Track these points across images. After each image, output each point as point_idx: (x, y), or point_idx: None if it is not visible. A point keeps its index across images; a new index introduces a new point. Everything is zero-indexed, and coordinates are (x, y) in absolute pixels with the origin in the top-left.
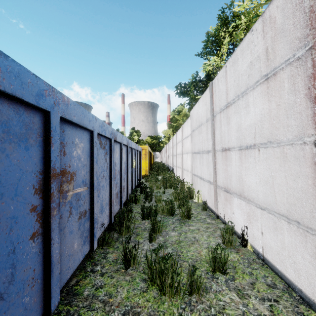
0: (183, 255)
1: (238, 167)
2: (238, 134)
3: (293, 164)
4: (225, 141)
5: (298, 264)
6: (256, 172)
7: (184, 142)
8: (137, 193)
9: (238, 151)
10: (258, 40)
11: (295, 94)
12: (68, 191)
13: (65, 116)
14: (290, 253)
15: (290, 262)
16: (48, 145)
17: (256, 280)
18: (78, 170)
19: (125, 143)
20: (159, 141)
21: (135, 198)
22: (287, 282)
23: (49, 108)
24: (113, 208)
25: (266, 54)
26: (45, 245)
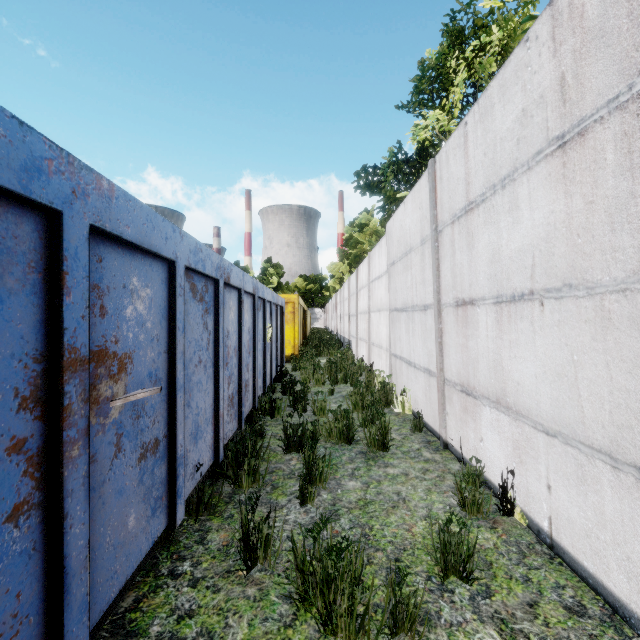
0: (375, 535)
1: (493, 341)
2: (492, 268)
3: (626, 336)
4: (463, 285)
5: (639, 565)
6: (536, 352)
7: (374, 289)
8: (275, 395)
9: (494, 307)
10: (542, 59)
11: (633, 176)
12: (112, 399)
13: (103, 225)
14: (618, 537)
15: (618, 557)
16: (57, 292)
17: (538, 596)
18: (138, 349)
19: (250, 289)
20: (322, 286)
21: (270, 405)
22: (610, 601)
23: (58, 203)
24: (222, 429)
25: (560, 89)
26: (49, 530)
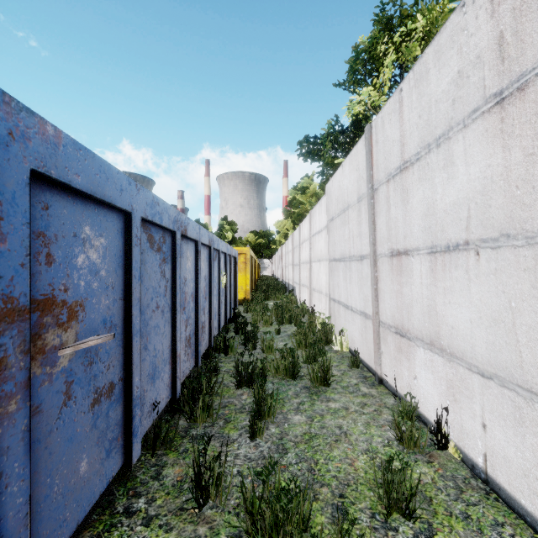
0: (320, 470)
1: (428, 288)
2: (427, 221)
3: None
4: (398, 237)
5: None
6: (472, 298)
7: (315, 242)
8: (228, 334)
9: (428, 257)
10: (479, 21)
11: None
12: (61, 347)
13: (47, 172)
14: None
15: None
16: None
17: (479, 535)
18: (90, 297)
19: (206, 241)
20: (269, 240)
21: (224, 344)
22: None
23: None
24: (179, 368)
25: (498, 47)
26: None
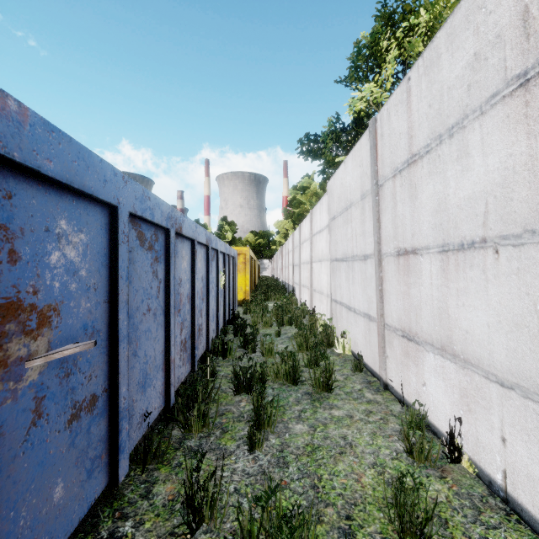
0: (324, 487)
1: (438, 289)
2: (438, 218)
3: None
4: (405, 235)
5: None
6: (489, 300)
7: (316, 241)
8: (227, 336)
9: (439, 256)
10: None
11: None
12: (29, 358)
13: (9, 154)
14: None
15: None
16: None
17: None
18: (67, 300)
19: (203, 240)
20: (269, 240)
21: (222, 347)
22: None
23: None
24: (173, 375)
25: (523, 23)
26: None
